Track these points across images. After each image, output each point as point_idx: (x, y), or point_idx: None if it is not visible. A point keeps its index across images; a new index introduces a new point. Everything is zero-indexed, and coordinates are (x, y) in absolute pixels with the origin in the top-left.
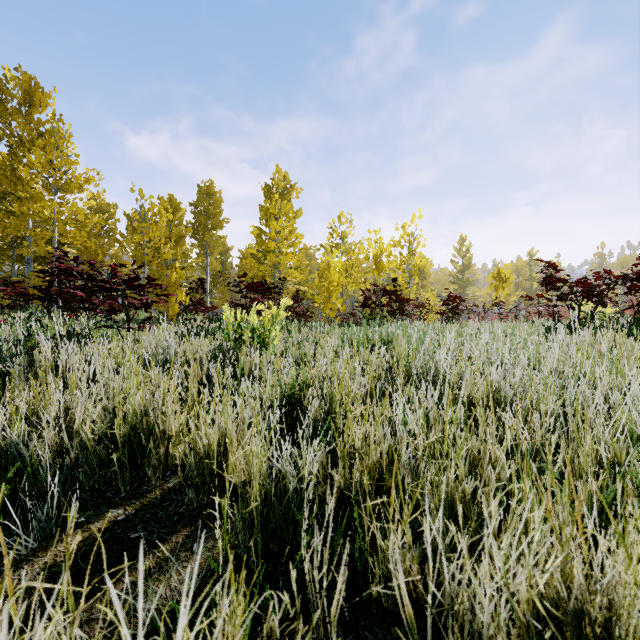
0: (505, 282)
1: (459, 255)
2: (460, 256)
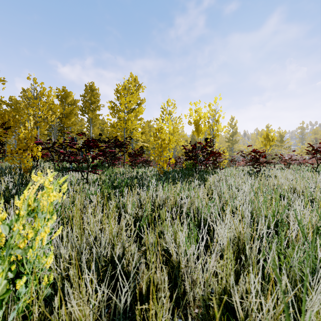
0: (272, 141)
1: (230, 127)
2: (231, 127)
